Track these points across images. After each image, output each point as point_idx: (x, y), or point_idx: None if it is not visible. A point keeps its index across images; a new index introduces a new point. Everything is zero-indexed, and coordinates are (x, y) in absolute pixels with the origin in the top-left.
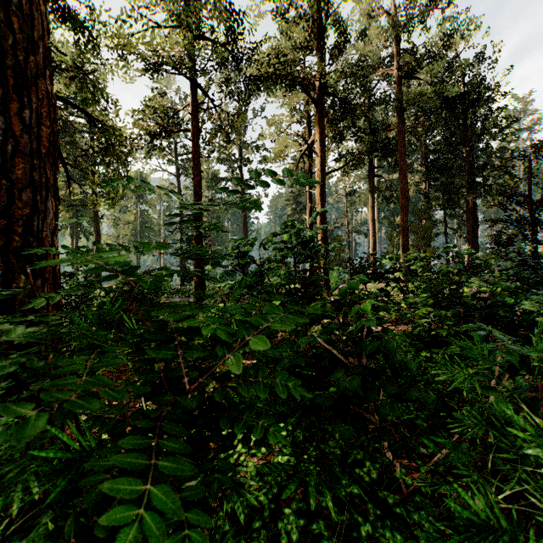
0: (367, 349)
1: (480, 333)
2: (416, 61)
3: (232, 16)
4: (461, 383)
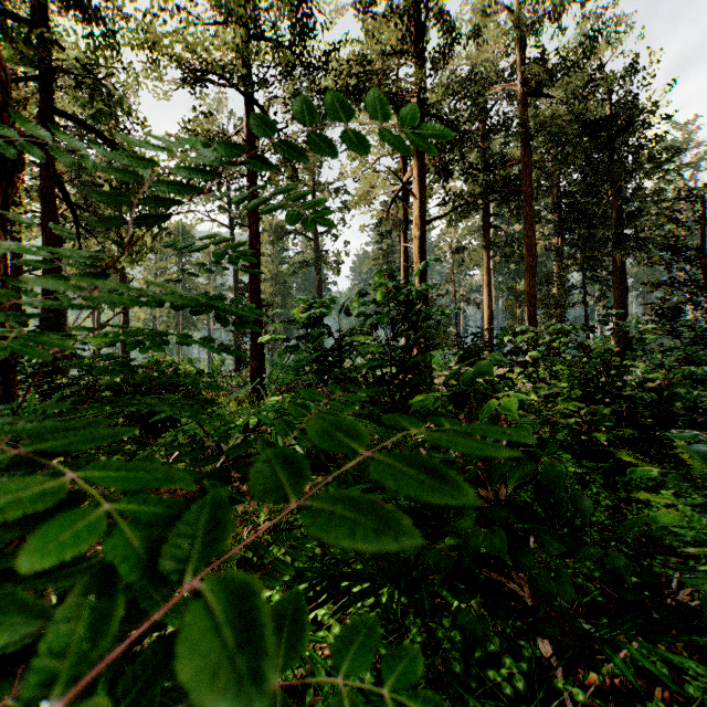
0: (515, 478)
1: (698, 448)
2: (546, 72)
3: (300, 7)
4: (659, 528)
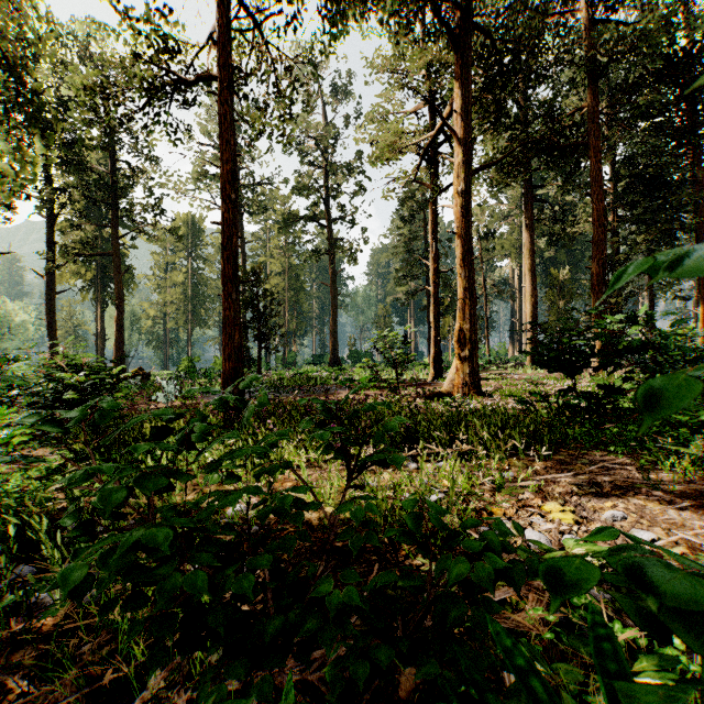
0: None
1: None
2: None
3: None
4: None
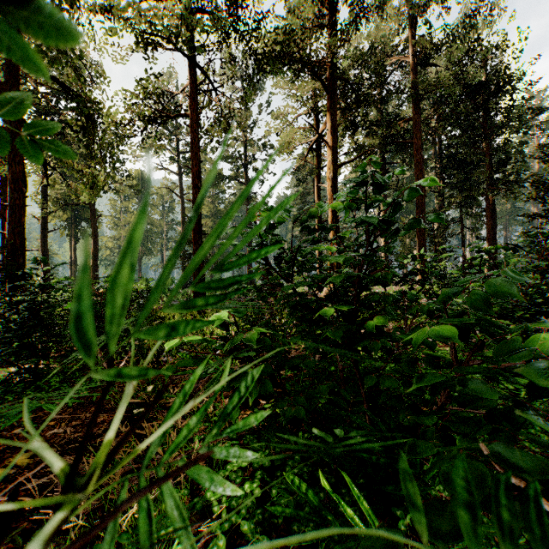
0: None
1: None
2: (434, 45)
3: None
4: None
